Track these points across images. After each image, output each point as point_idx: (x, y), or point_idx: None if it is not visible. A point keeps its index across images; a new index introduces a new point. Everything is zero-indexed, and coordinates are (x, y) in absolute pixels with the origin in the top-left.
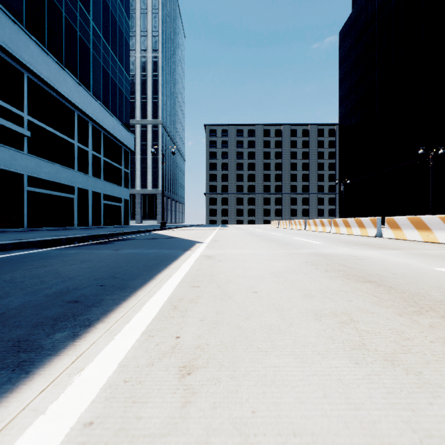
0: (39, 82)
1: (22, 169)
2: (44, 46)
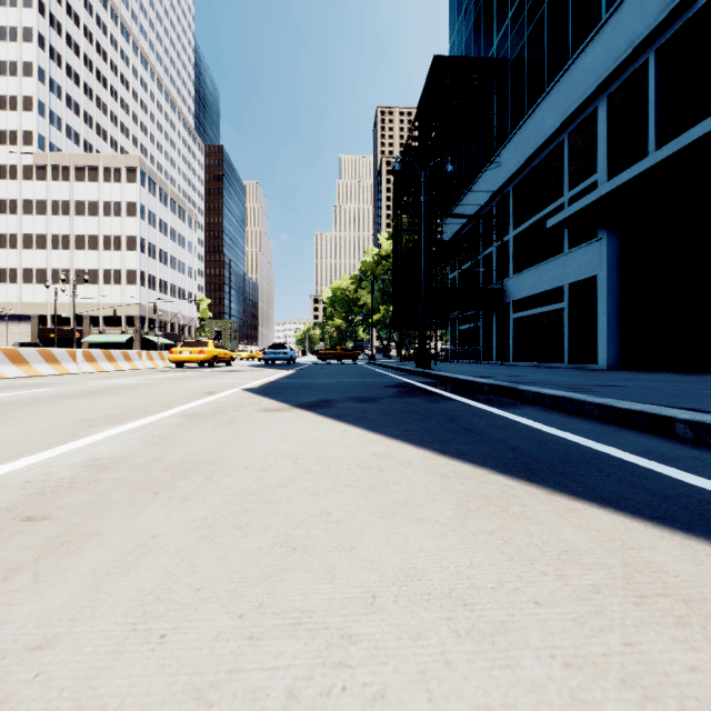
0: None
1: None
2: None
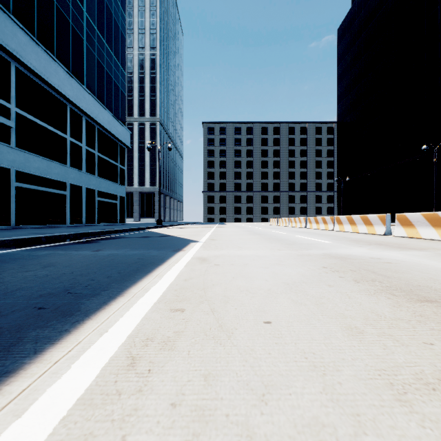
0: (28, 73)
1: (9, 163)
2: (34, 36)
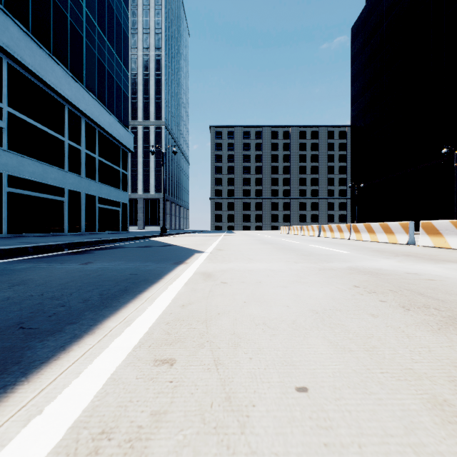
0: (22, 70)
1: (1, 167)
2: (28, 30)
